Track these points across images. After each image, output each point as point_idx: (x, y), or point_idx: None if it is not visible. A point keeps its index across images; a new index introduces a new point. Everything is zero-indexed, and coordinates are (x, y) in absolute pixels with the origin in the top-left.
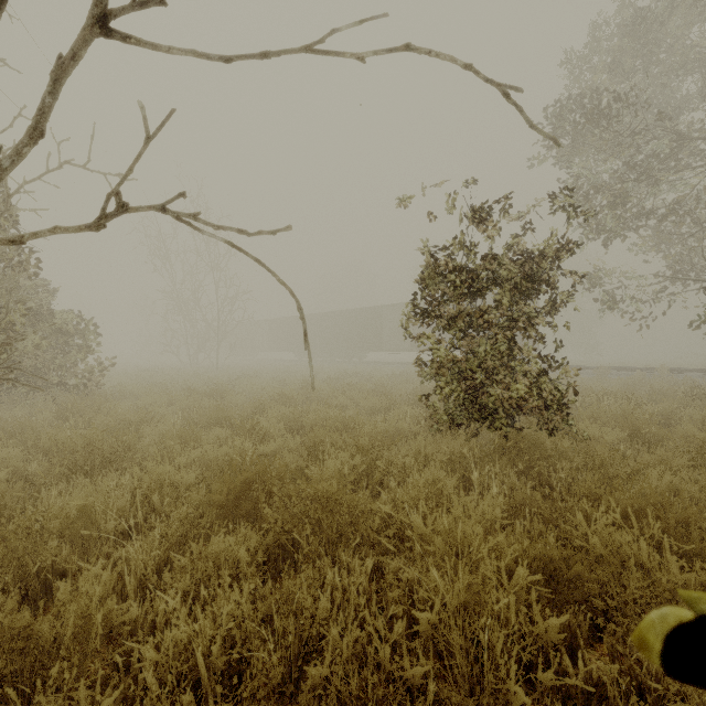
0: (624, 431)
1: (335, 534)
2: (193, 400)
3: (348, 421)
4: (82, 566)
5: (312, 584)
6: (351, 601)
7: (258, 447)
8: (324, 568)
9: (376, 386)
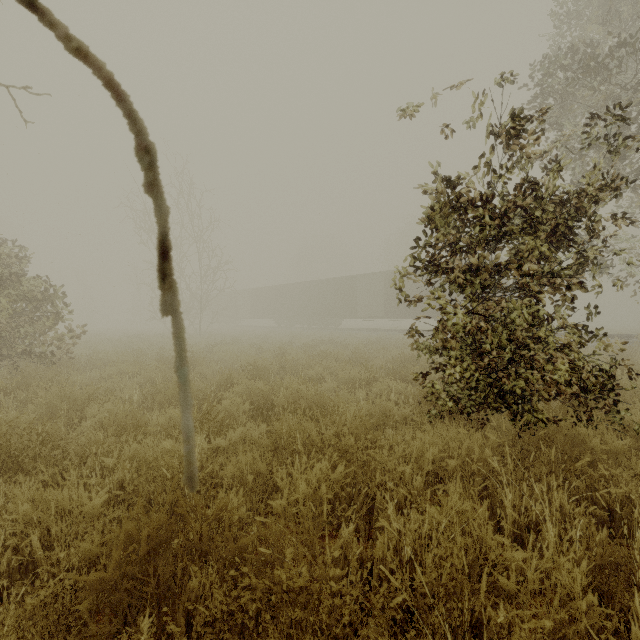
0: None
1: None
2: (158, 371)
3: (325, 403)
4: None
5: None
6: None
7: (212, 439)
8: None
9: (354, 355)
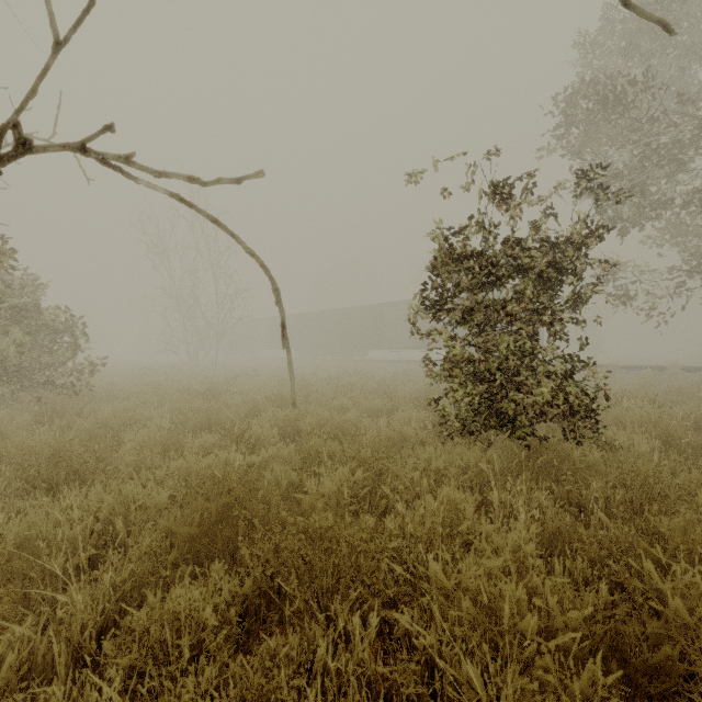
0: (656, 439)
1: (331, 580)
2: (184, 402)
3: (348, 427)
4: (21, 613)
5: (298, 659)
6: (349, 697)
7: (247, 457)
8: (314, 643)
9: (378, 386)
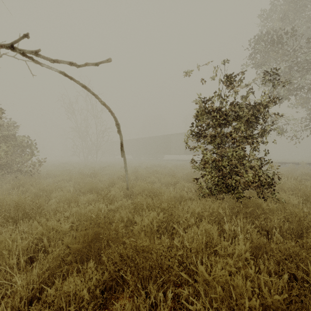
0: (300, 197)
1: (148, 272)
2: (80, 179)
3: (155, 191)
4: None
5: None
6: None
7: (108, 206)
8: None
9: (169, 171)
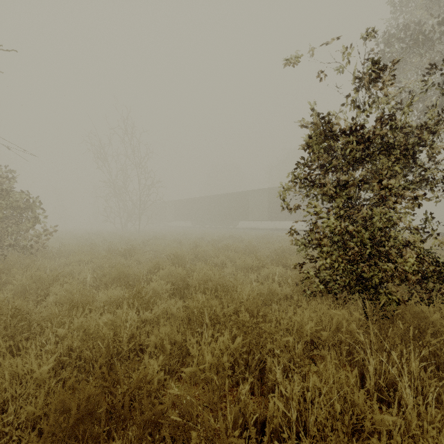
0: None
1: None
2: (106, 259)
3: (226, 284)
4: None
5: None
6: None
7: (141, 313)
8: None
9: (247, 247)
